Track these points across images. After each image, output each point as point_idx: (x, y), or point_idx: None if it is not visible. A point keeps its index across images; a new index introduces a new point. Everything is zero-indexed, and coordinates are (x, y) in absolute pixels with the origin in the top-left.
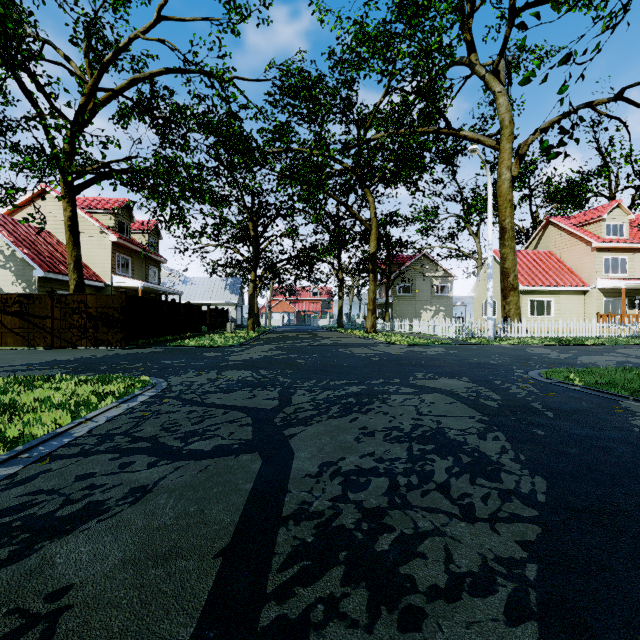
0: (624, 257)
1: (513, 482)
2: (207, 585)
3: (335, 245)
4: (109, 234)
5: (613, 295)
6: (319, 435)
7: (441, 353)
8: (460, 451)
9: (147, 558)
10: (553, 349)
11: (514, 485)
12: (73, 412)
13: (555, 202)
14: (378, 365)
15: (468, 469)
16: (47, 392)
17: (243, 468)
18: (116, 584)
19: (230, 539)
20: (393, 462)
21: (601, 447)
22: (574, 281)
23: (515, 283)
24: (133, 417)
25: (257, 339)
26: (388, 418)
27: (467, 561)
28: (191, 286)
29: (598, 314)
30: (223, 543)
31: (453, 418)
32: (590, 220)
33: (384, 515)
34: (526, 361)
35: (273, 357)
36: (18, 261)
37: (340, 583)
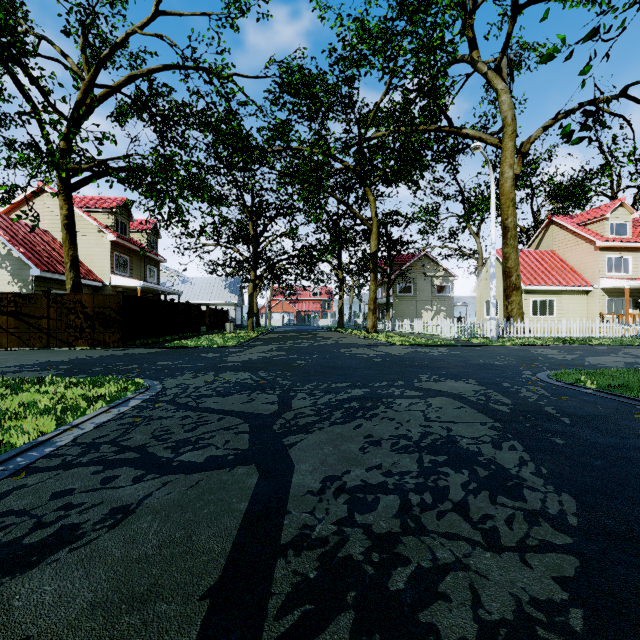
0: (627, 256)
1: (538, 501)
2: (190, 638)
3: (335, 244)
4: (107, 233)
5: (616, 295)
6: (321, 444)
7: (444, 354)
8: (475, 463)
9: (121, 600)
10: (558, 350)
11: (540, 504)
12: (59, 418)
13: (557, 201)
14: (381, 366)
15: (486, 485)
16: (34, 396)
17: (238, 483)
18: (80, 637)
19: (220, 574)
20: (403, 476)
21: (628, 458)
22: (577, 281)
23: (518, 283)
24: (123, 423)
25: (257, 339)
26: (394, 425)
27: (498, 605)
28: (190, 286)
29: (601, 314)
30: (211, 580)
31: (464, 425)
32: (593, 219)
33: (397, 543)
34: (532, 362)
35: (273, 358)
36: (14, 260)
37: (349, 636)
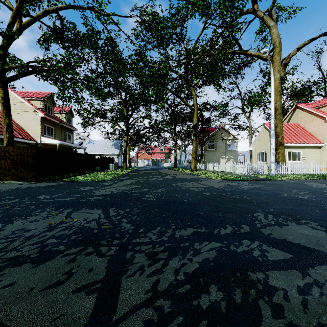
0: None
1: None
2: None
3: (173, 120)
4: (38, 112)
5: None
6: None
7: (251, 187)
8: None
9: None
10: (324, 183)
11: None
12: None
13: (296, 97)
14: (213, 201)
15: None
16: None
17: None
18: None
19: None
20: None
21: None
22: (314, 140)
23: (282, 141)
24: None
25: (126, 175)
26: None
27: None
28: (93, 145)
29: None
30: None
31: None
32: (323, 104)
33: None
34: None
35: (129, 191)
36: None
37: None
